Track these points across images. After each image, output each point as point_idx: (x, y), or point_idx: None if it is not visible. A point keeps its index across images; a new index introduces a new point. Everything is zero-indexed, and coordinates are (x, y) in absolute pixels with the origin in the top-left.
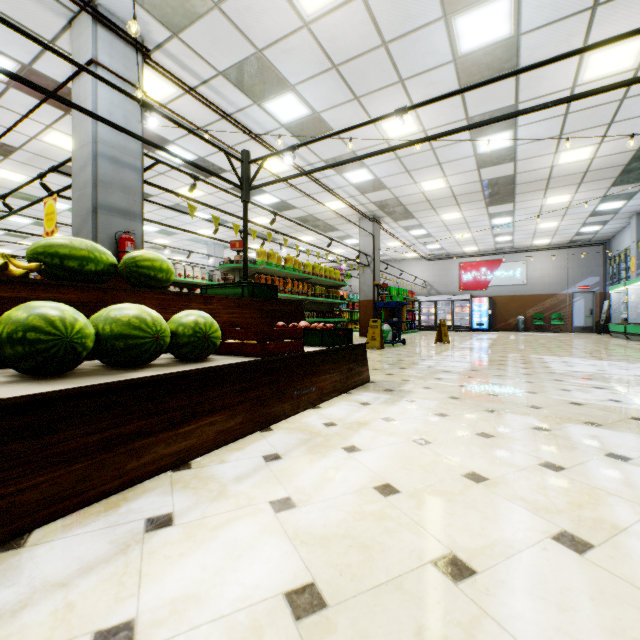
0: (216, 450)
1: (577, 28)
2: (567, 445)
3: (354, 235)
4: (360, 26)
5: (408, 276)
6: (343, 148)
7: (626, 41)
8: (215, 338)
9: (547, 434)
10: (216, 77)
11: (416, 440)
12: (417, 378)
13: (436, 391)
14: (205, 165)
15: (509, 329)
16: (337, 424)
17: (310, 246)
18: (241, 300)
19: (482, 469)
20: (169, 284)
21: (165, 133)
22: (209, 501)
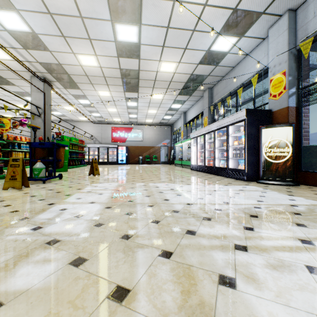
0: None
1: None
2: None
3: None
4: None
5: (82, 131)
6: None
7: None
8: None
9: None
10: None
11: None
12: None
13: None
14: None
15: (136, 163)
16: None
17: None
18: None
19: None
20: None
21: None
22: None
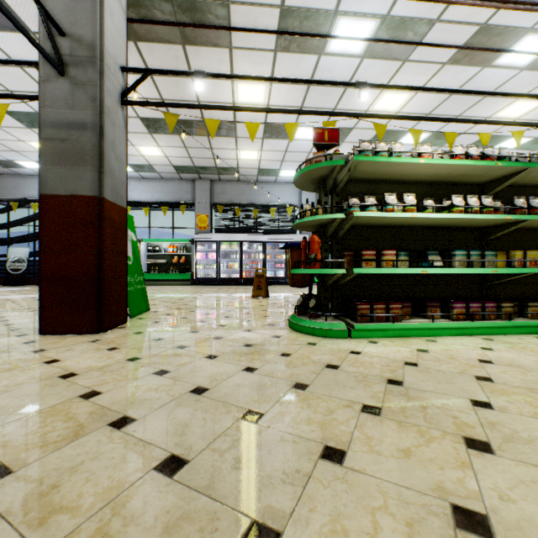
0: None
1: None
2: None
3: None
4: (480, 113)
5: None
6: (423, 55)
7: None
8: None
9: None
10: None
11: None
12: None
13: None
14: None
15: None
16: None
17: None
18: None
19: None
20: None
21: None
22: None
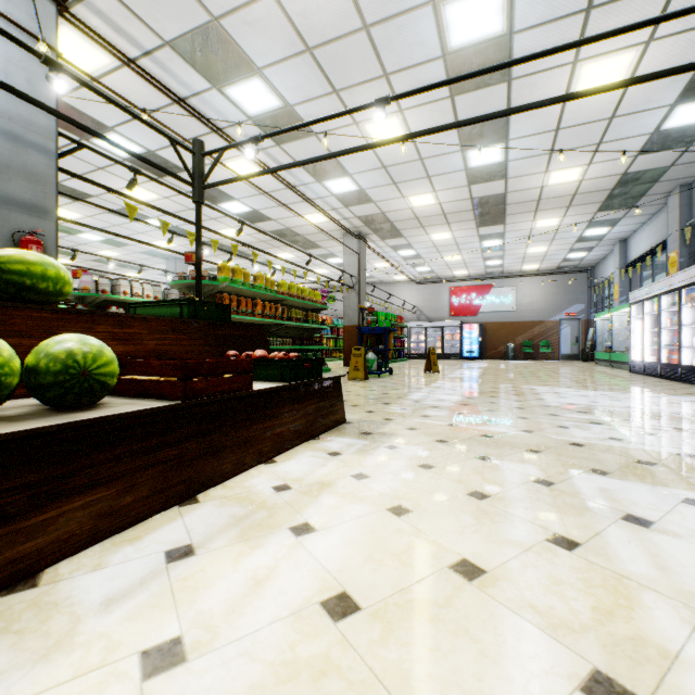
0: (96, 545)
1: (571, 32)
2: (576, 505)
3: (338, 253)
4: (337, 1)
5: (397, 300)
6: (322, 151)
7: (617, 53)
8: (103, 375)
9: (551, 490)
10: (162, 48)
11: (392, 508)
12: (401, 416)
13: (422, 433)
14: (157, 161)
15: (499, 357)
16: (292, 487)
17: (289, 264)
18: (177, 322)
19: (476, 554)
20: (63, 298)
21: (101, 116)
22: (31, 662)
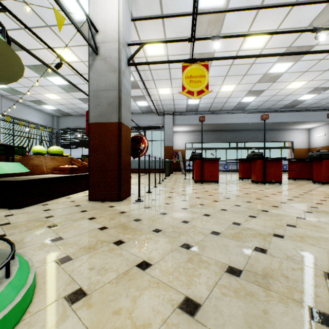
0: None
1: None
2: None
3: None
4: None
5: None
6: None
7: None
8: None
9: None
10: None
11: None
12: None
13: None
14: None
15: None
16: None
17: None
18: None
19: None
20: (34, 154)
21: None
22: None
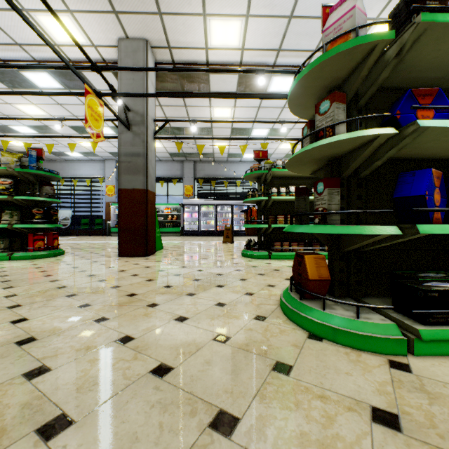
0: None
1: None
2: None
3: None
4: None
5: None
6: None
7: None
8: None
9: None
10: None
11: None
12: None
13: None
14: None
15: None
16: None
17: None
18: None
19: None
20: None
21: None
22: None
